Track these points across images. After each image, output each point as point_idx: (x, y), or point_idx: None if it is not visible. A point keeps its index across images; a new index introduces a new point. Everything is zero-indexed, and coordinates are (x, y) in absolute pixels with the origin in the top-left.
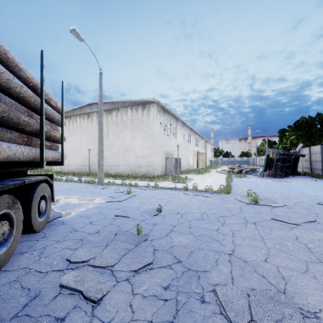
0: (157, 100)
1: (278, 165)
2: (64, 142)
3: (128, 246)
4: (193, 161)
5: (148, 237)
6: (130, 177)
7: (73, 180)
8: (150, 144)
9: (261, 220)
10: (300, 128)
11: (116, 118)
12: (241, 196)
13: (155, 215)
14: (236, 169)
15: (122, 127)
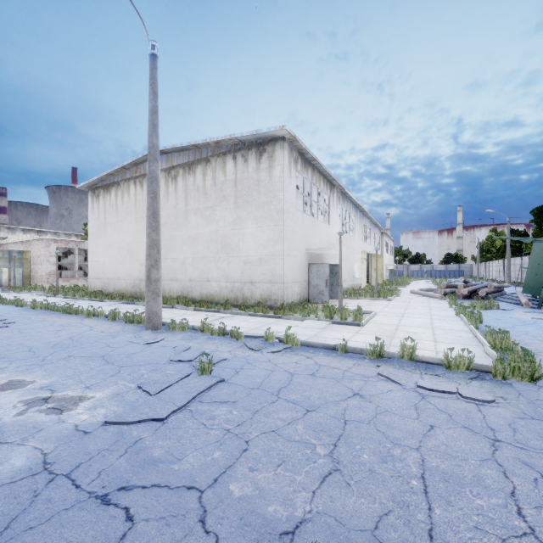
0: (291, 132)
1: None
2: None
3: None
4: (361, 270)
5: None
6: (231, 306)
7: (102, 313)
8: (274, 232)
9: None
10: None
11: (204, 181)
12: None
13: None
14: (465, 289)
15: (215, 198)
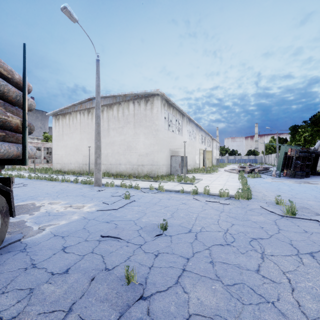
0: (161, 92)
1: (298, 164)
2: (32, 132)
3: (107, 314)
4: (199, 159)
5: (145, 287)
6: (132, 177)
7: (69, 180)
8: (153, 140)
9: (319, 249)
10: (317, 123)
11: (118, 113)
12: (268, 203)
13: (157, 235)
14: (248, 168)
15: (123, 123)
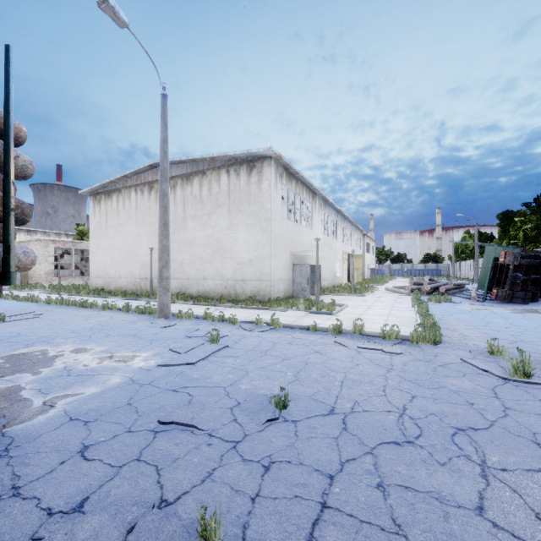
0: (277, 152)
1: (518, 279)
2: (28, 219)
3: None
4: (342, 270)
5: None
6: (226, 301)
7: (115, 307)
8: (262, 237)
9: None
10: None
11: (200, 191)
12: (473, 351)
13: (269, 419)
14: (428, 286)
15: (210, 206)
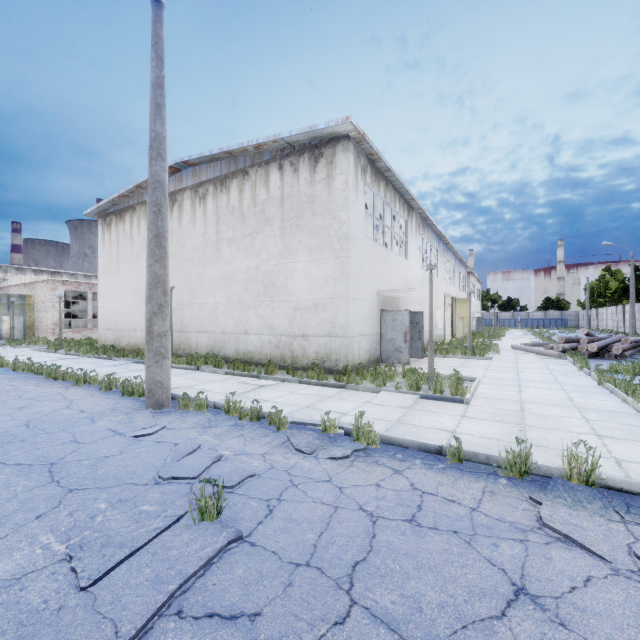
0: (358, 127)
1: None
2: None
3: None
4: (444, 319)
5: None
6: (275, 369)
7: (96, 379)
8: (334, 267)
9: None
10: None
11: (240, 200)
12: None
13: None
14: (594, 345)
15: (255, 223)
